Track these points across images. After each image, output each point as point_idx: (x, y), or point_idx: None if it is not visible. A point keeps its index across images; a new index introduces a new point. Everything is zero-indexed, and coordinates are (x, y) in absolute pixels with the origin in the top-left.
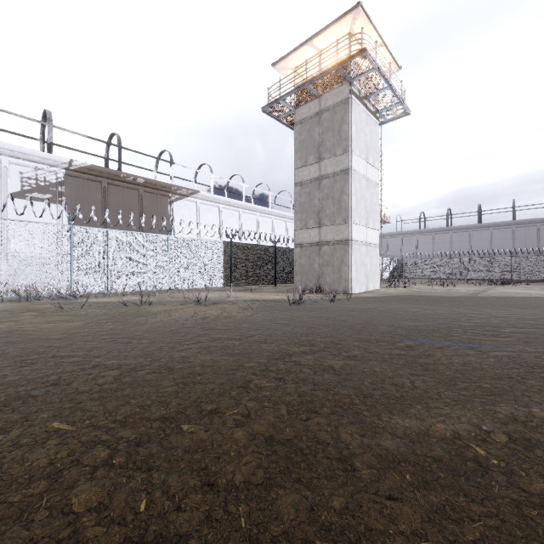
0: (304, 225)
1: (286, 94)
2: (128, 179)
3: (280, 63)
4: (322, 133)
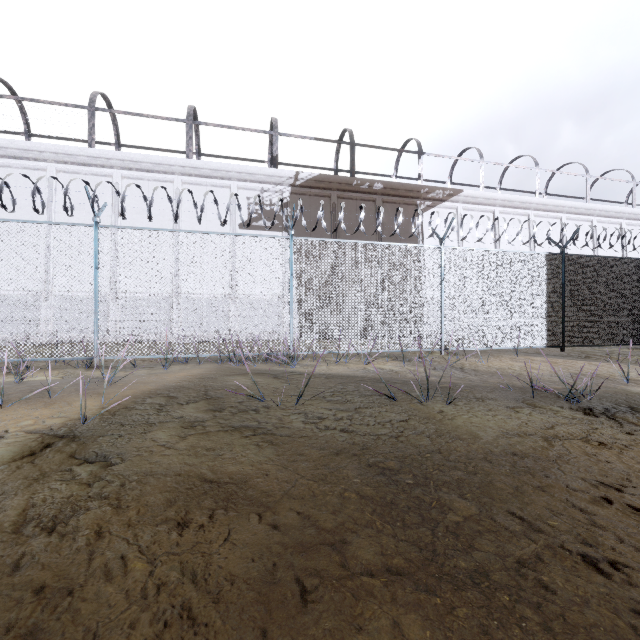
0: None
1: None
2: (362, 187)
3: None
4: None
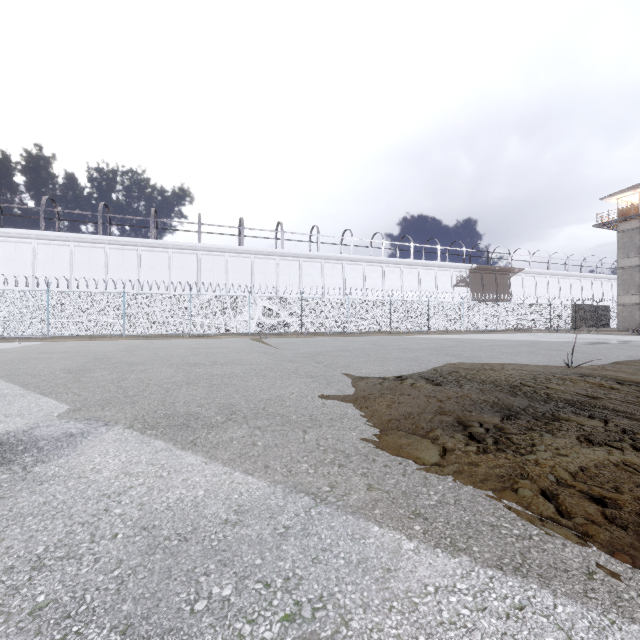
0: (626, 293)
1: (614, 220)
2: (491, 269)
3: (606, 198)
4: None
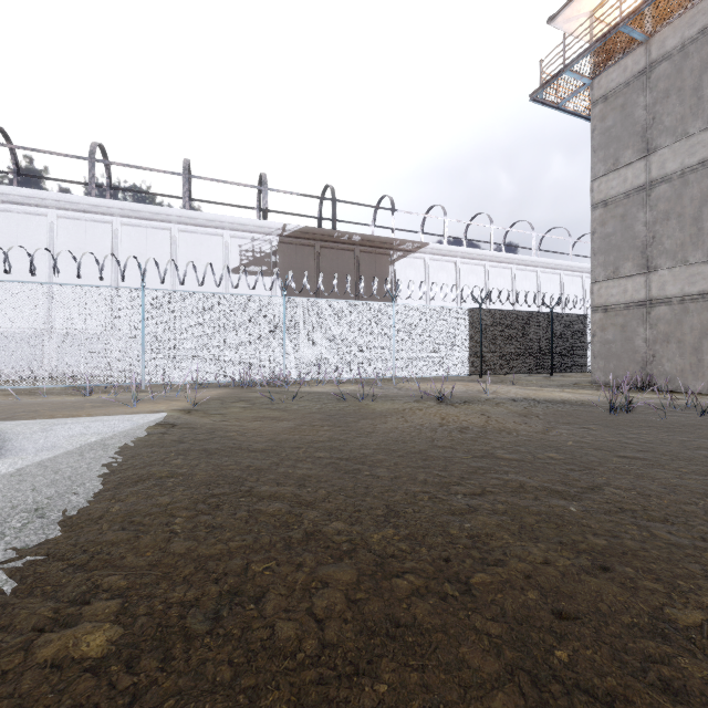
0: (612, 273)
1: (576, 58)
2: (343, 239)
3: (563, 12)
4: (653, 103)
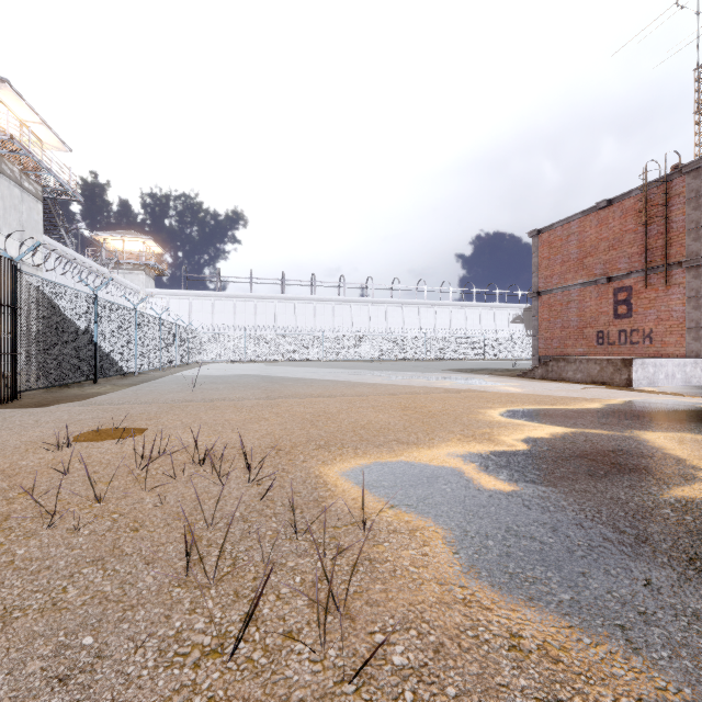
0: None
1: None
2: None
3: None
4: None
